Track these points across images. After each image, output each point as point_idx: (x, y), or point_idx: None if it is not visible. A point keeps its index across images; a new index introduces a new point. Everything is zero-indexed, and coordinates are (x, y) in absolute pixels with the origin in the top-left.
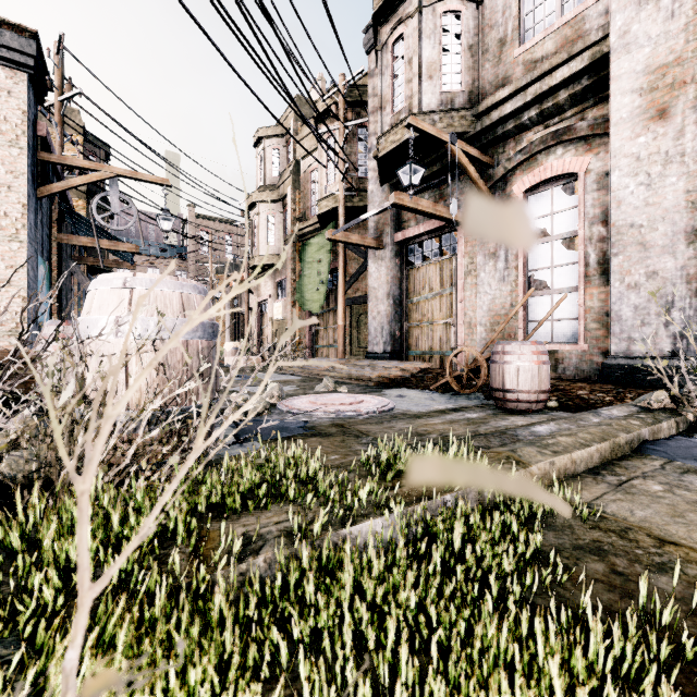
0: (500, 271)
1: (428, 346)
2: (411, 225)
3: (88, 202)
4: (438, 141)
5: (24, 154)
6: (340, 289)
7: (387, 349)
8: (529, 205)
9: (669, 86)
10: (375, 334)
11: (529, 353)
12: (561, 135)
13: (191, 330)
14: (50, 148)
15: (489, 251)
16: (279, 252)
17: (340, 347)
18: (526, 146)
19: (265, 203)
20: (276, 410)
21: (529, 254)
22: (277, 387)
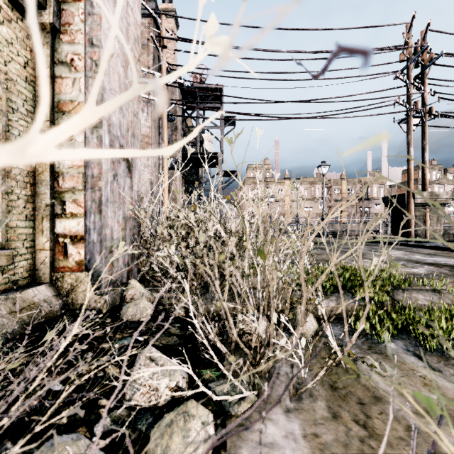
0: None
1: None
2: None
3: None
4: None
5: None
6: None
7: None
8: None
9: (146, 142)
10: None
11: None
12: None
13: None
14: None
15: None
16: None
17: None
18: None
19: None
20: None
21: None
22: None
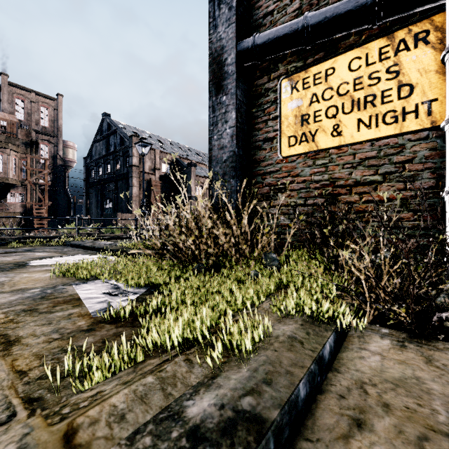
0: None
1: None
2: None
3: None
4: None
5: None
6: None
7: None
8: None
9: None
10: None
11: None
12: None
13: None
14: None
15: None
16: None
17: None
18: None
19: None
20: None
21: None
22: None
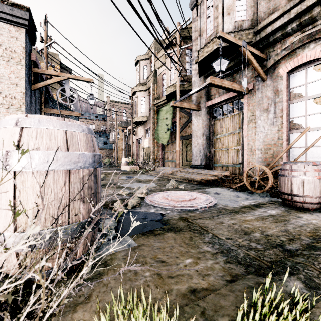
0: (271, 119)
1: (225, 161)
2: (215, 97)
3: (62, 95)
4: (235, 45)
5: (23, 68)
6: (177, 132)
7: (202, 162)
8: (290, 80)
9: None
10: (195, 155)
11: (312, 170)
12: (314, 35)
13: (72, 161)
14: (38, 66)
15: (263, 108)
16: (147, 115)
17: (177, 162)
18: (289, 45)
19: (140, 91)
20: (144, 202)
21: (290, 108)
22: (145, 187)
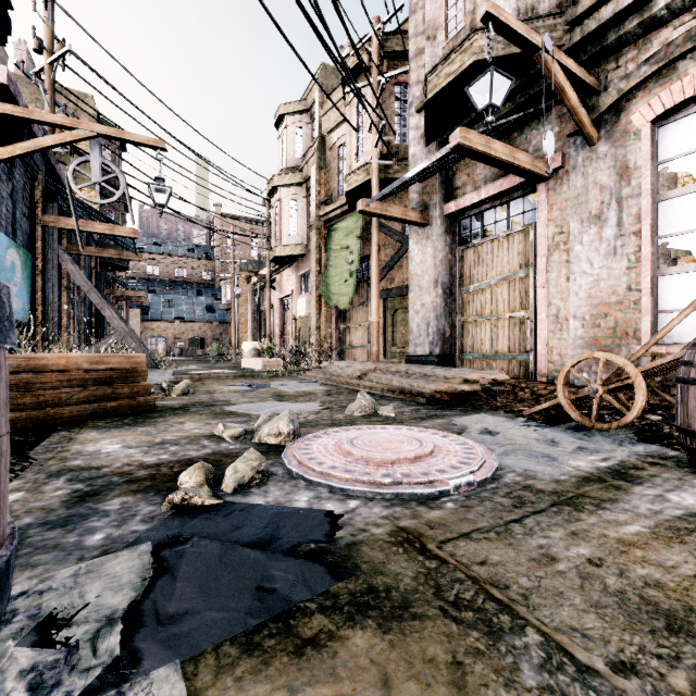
0: (608, 241)
1: (490, 348)
2: (466, 192)
3: (101, 192)
4: (526, 46)
5: None
6: (373, 277)
7: (434, 350)
8: (659, 140)
9: None
10: (418, 333)
11: None
12: None
13: None
14: (18, 103)
15: (589, 213)
16: (302, 241)
17: (373, 349)
18: (658, 50)
19: (287, 187)
20: (279, 466)
21: (659, 212)
22: (285, 417)
